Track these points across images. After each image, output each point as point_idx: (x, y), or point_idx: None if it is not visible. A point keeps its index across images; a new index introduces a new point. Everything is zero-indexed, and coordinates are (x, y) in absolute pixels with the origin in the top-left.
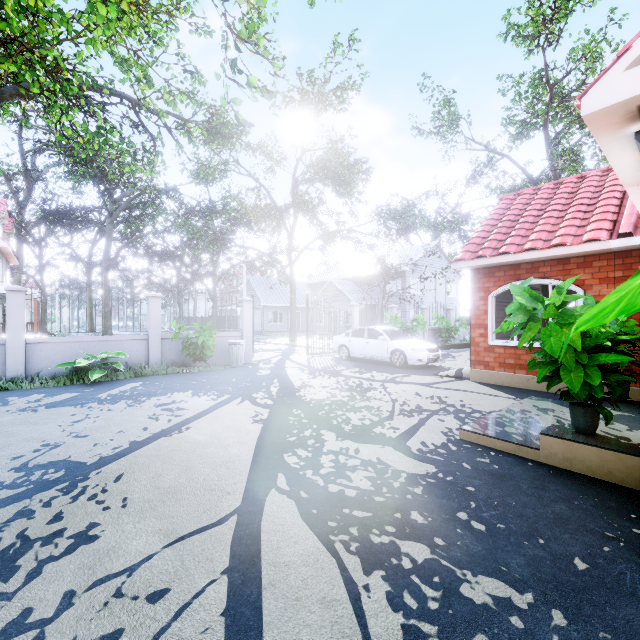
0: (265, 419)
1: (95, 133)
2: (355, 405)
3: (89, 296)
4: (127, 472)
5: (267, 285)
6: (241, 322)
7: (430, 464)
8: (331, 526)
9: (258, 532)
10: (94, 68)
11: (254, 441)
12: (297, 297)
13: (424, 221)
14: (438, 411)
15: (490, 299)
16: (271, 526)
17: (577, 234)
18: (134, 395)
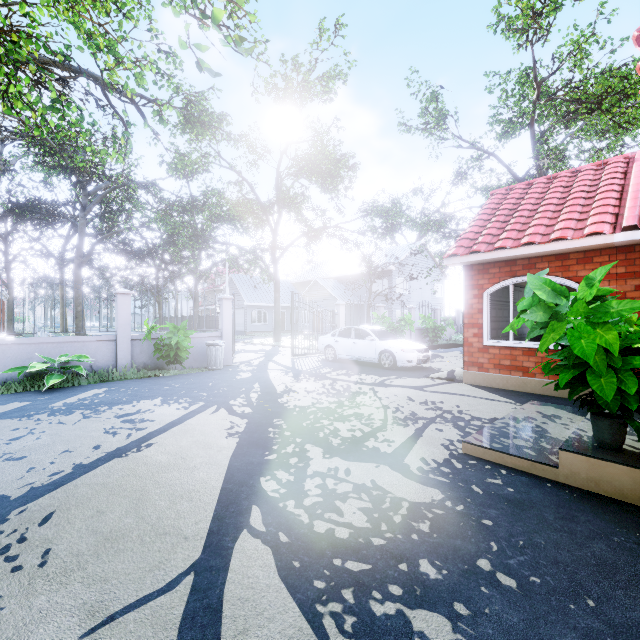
0: (241, 432)
1: (50, 107)
2: (343, 413)
3: (62, 295)
4: (60, 509)
5: (251, 284)
6: (220, 321)
7: (434, 488)
8: (318, 588)
9: (219, 603)
10: (48, 33)
11: (226, 461)
12: (282, 296)
13: (411, 219)
14: (435, 419)
15: (484, 297)
16: (238, 591)
17: (577, 228)
18: (94, 404)
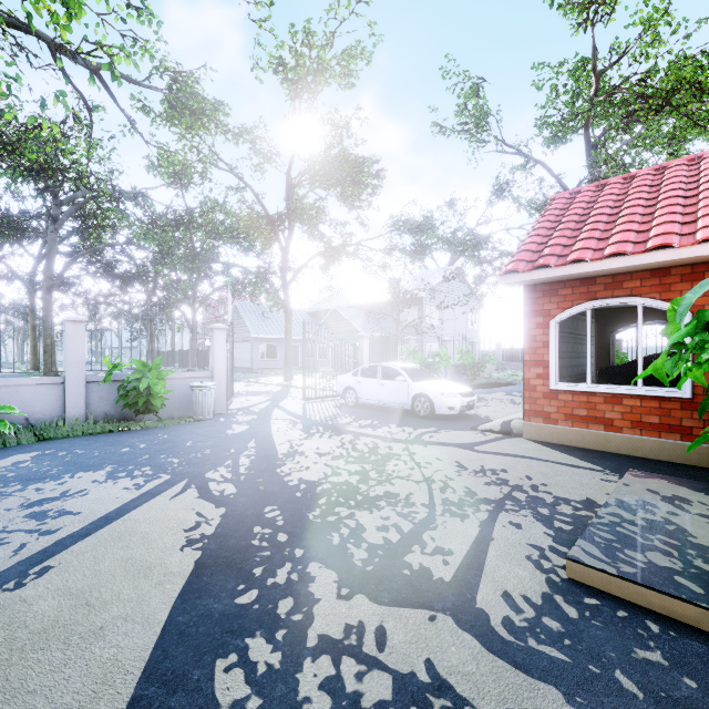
0: (210, 535)
1: None
2: (370, 492)
3: (32, 325)
4: None
5: (259, 313)
6: (211, 358)
7: (549, 684)
8: None
9: None
10: None
11: (164, 611)
12: (295, 327)
13: (445, 238)
14: (503, 502)
15: (552, 326)
16: None
17: (684, 232)
18: (3, 480)
